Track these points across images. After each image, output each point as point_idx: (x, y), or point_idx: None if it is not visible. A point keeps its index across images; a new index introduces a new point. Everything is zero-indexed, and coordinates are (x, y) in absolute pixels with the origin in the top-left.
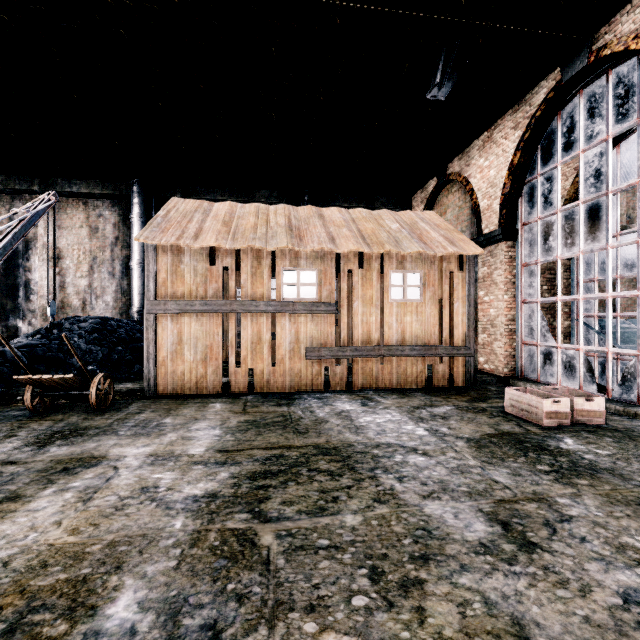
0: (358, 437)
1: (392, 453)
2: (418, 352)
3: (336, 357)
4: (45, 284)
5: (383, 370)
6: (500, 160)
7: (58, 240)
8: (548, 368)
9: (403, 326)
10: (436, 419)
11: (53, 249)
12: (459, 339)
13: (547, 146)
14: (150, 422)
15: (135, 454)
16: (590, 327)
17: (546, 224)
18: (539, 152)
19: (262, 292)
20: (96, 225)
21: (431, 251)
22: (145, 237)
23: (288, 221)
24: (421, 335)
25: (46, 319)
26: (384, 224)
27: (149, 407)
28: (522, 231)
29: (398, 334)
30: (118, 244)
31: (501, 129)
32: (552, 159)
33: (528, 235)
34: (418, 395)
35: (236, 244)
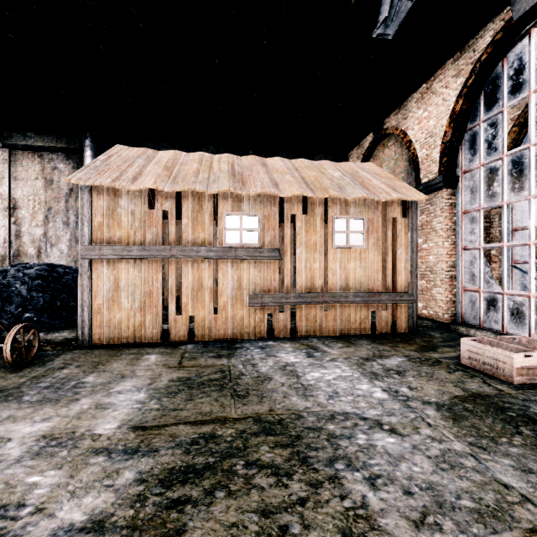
0: (307, 403)
1: (352, 430)
2: (362, 298)
3: (279, 304)
4: (1, 233)
5: (327, 317)
6: (440, 109)
7: (14, 191)
8: (492, 314)
9: (347, 272)
10: (391, 375)
11: (9, 199)
12: (402, 285)
13: (491, 91)
14: (68, 381)
15: (24, 435)
16: (527, 273)
17: (490, 170)
18: (482, 98)
19: (203, 237)
20: (51, 177)
21: (375, 196)
22: (78, 178)
23: (231, 167)
24: (364, 281)
25: (2, 266)
26: (326, 172)
27: (77, 360)
28: (463, 179)
29: (342, 280)
30: (72, 195)
31: (441, 79)
32: (497, 104)
33: (469, 182)
34: (364, 343)
35: (175, 187)
